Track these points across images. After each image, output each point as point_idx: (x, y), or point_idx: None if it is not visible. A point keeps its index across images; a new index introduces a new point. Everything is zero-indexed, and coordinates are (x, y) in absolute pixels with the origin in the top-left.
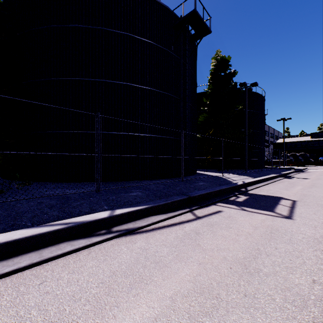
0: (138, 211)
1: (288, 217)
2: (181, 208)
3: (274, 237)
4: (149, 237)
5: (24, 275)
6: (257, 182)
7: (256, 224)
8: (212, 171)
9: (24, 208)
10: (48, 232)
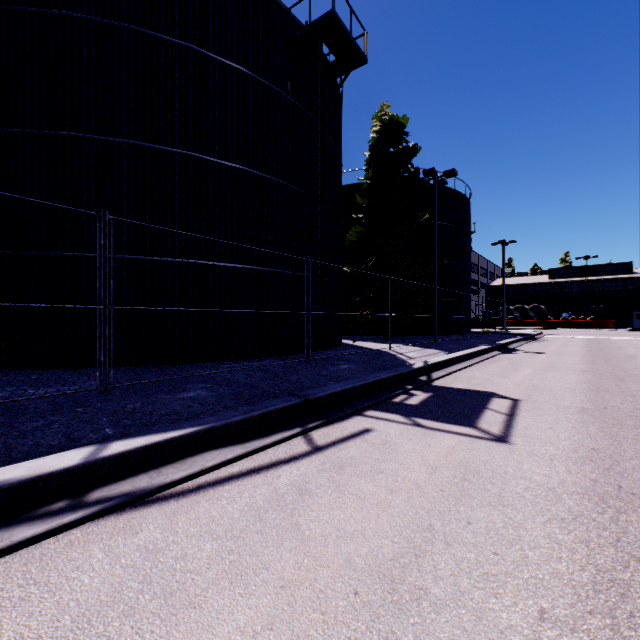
0: (172, 443)
1: (502, 439)
2: (284, 426)
3: (469, 492)
4: (180, 512)
5: None
6: (452, 363)
7: (436, 460)
8: (373, 341)
9: None
10: None
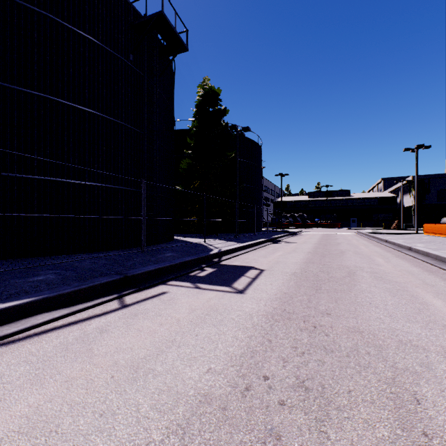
0: (9, 310)
1: (241, 292)
2: (105, 294)
3: (206, 321)
4: (7, 352)
5: None
6: (239, 250)
7: (197, 306)
8: (197, 237)
9: None
10: None
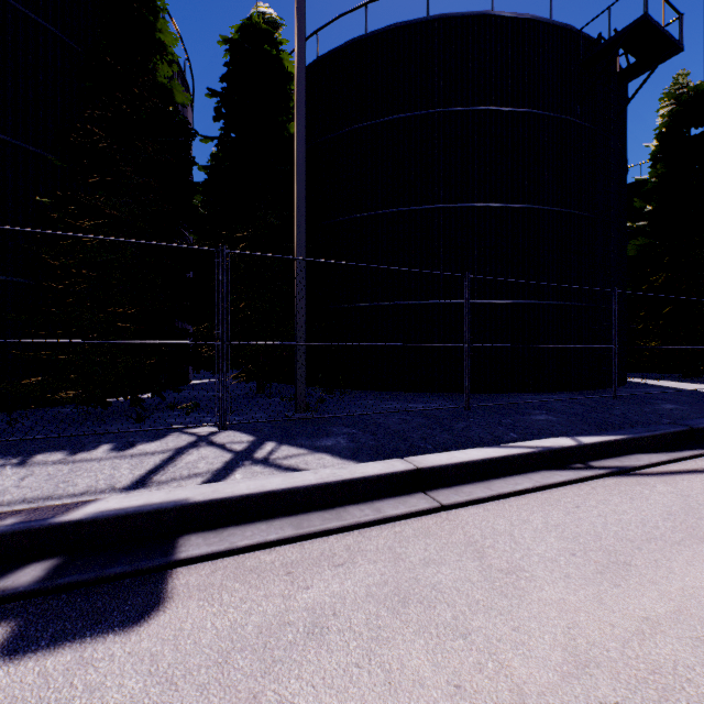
0: (613, 443)
1: None
2: (682, 447)
3: None
4: (668, 482)
5: (540, 497)
6: None
7: None
8: (667, 379)
9: (393, 425)
10: (521, 454)
